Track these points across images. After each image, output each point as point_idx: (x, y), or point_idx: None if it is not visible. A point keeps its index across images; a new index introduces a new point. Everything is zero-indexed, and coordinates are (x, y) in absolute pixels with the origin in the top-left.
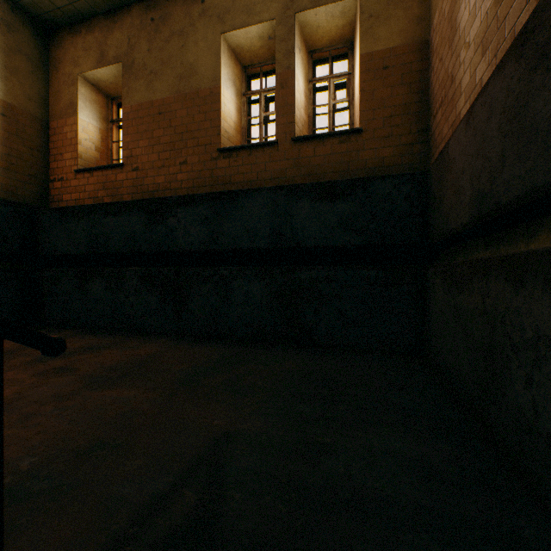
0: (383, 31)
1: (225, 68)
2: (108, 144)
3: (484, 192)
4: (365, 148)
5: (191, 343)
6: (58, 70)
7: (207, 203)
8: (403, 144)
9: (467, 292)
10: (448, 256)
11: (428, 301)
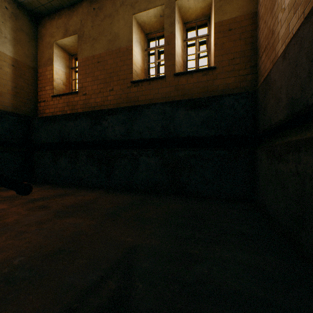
0: (228, 8)
1: (135, 35)
2: (69, 81)
3: (296, 98)
4: (217, 78)
5: (115, 193)
6: (42, 40)
7: (125, 112)
8: (241, 75)
9: (284, 162)
10: (269, 141)
11: (257, 169)
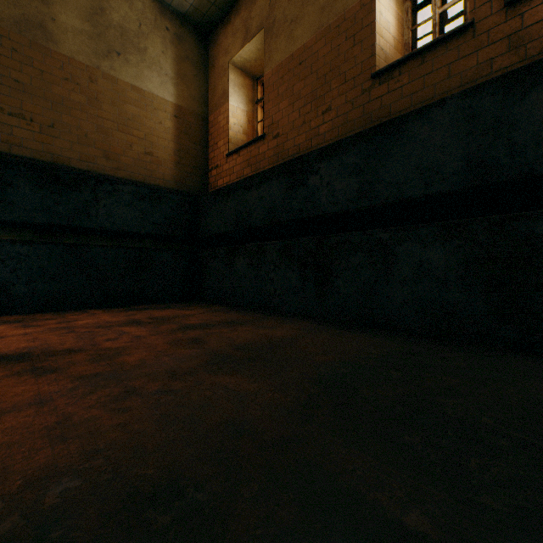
0: None
1: None
2: (253, 125)
3: None
4: None
5: (336, 330)
6: (214, 67)
7: (357, 146)
8: None
9: None
10: None
11: None
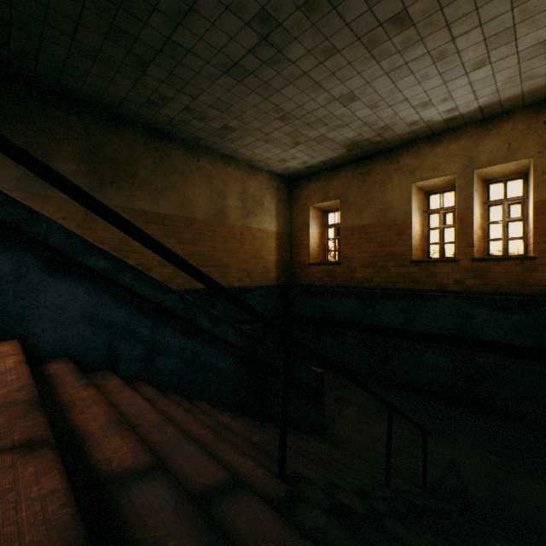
0: None
1: (413, 203)
2: (322, 240)
3: None
4: (538, 271)
5: (397, 390)
6: (297, 202)
7: (404, 299)
8: None
9: None
10: None
11: None
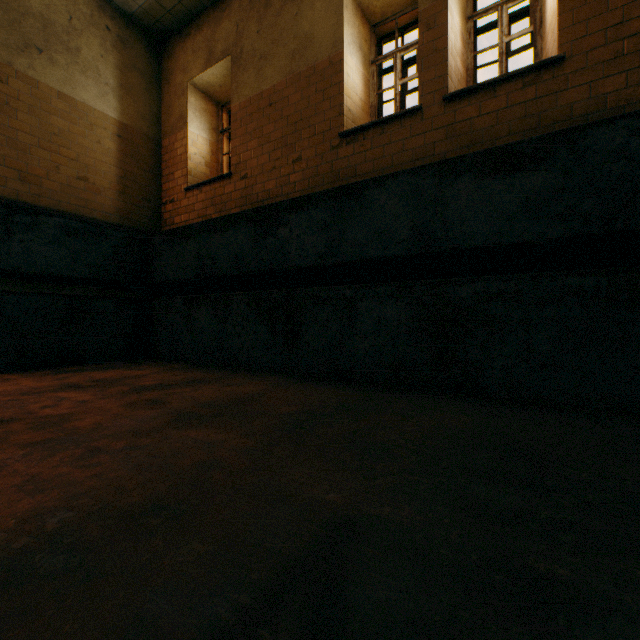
0: None
1: (348, 28)
2: (217, 158)
3: None
4: (569, 86)
5: (304, 384)
6: (169, 83)
7: (325, 203)
8: None
9: None
10: None
11: None
